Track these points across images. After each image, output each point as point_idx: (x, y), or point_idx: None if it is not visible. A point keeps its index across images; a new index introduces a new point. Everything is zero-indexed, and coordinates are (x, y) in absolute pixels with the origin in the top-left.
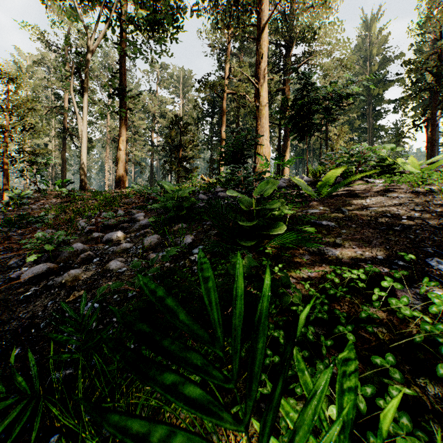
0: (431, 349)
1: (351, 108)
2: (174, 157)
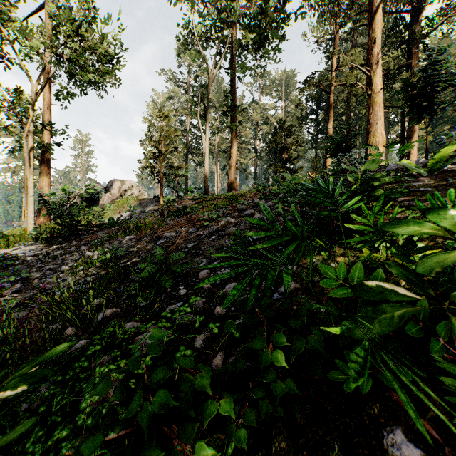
0: None
1: None
2: (279, 159)
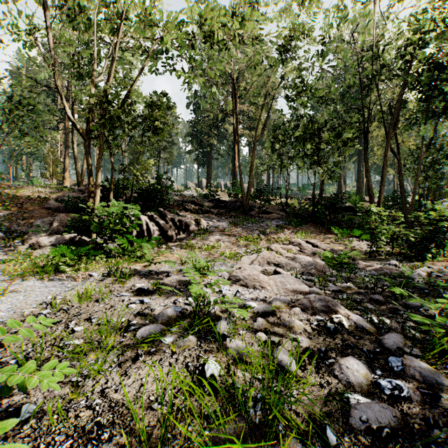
0: None
1: None
2: None
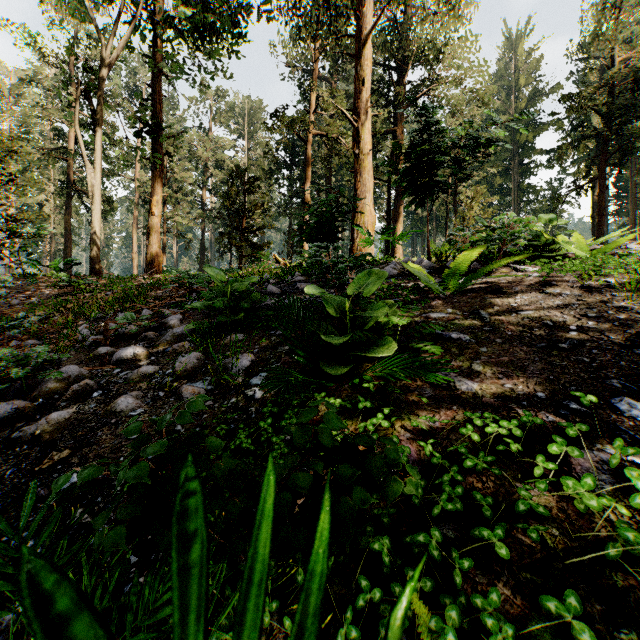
0: (634, 567)
1: (489, 160)
2: (235, 227)
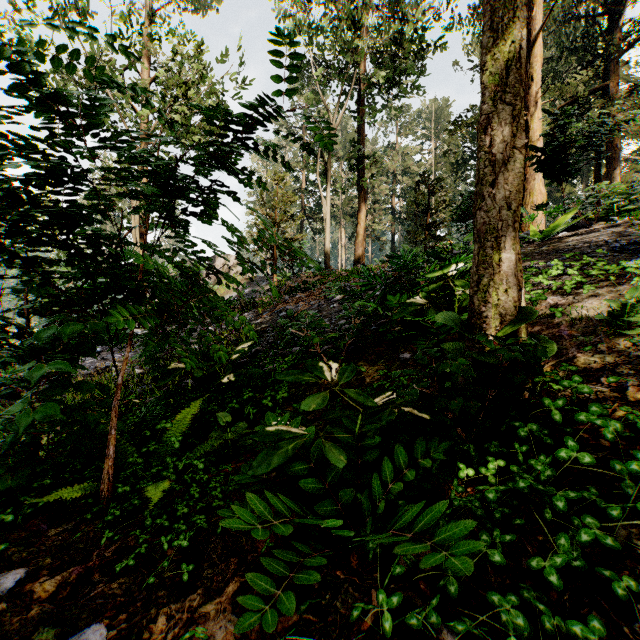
0: None
1: None
2: (420, 224)
